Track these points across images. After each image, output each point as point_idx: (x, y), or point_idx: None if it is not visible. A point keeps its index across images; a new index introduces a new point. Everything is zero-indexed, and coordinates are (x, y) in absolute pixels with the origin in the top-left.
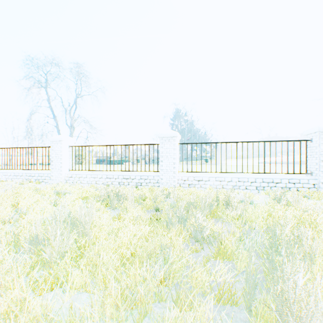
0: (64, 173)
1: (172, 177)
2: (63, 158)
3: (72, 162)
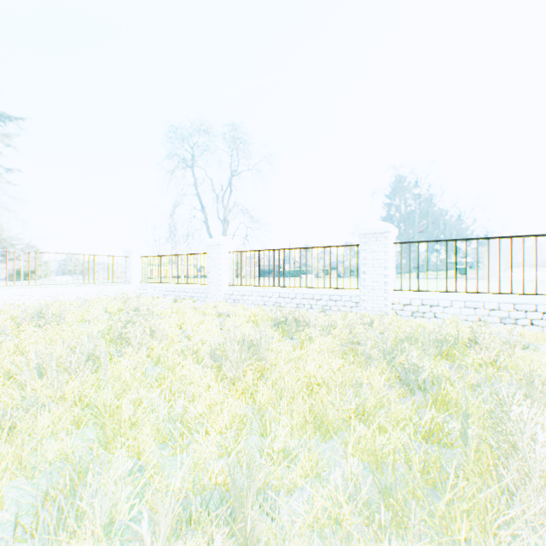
0: (223, 289)
1: (381, 298)
2: (222, 268)
3: (233, 274)
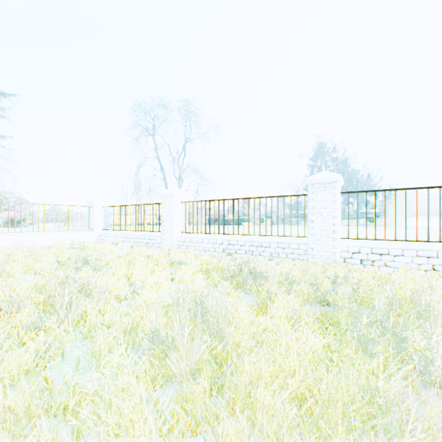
0: (176, 237)
1: (330, 246)
2: (175, 217)
3: (186, 222)
